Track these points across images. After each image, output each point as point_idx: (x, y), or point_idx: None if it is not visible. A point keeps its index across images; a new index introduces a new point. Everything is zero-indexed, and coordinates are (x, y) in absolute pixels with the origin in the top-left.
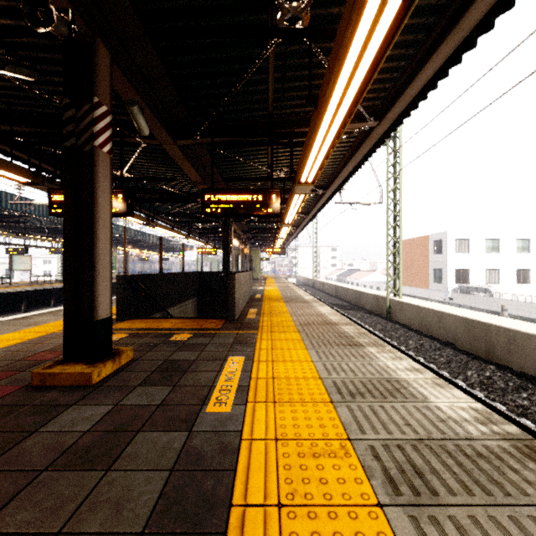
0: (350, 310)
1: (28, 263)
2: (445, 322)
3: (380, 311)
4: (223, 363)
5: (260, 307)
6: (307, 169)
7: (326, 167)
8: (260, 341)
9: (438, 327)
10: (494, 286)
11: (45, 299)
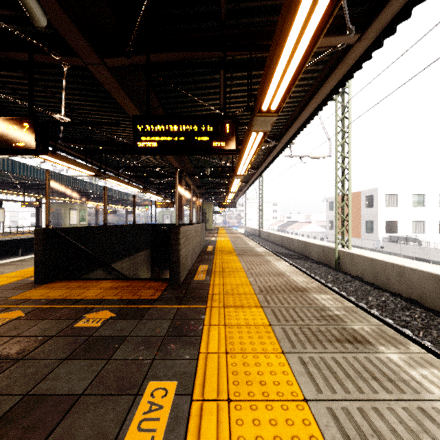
0: (297, 259)
1: (0, 215)
2: (409, 278)
3: (328, 261)
4: (131, 406)
5: (212, 262)
6: (275, 82)
7: (280, 113)
8: (209, 328)
9: (399, 281)
10: (420, 235)
11: (13, 249)
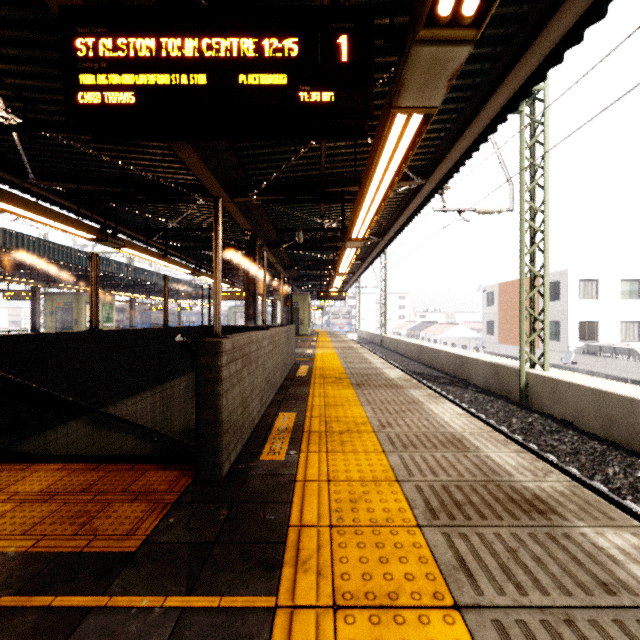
0: (449, 385)
1: None
2: None
3: (504, 390)
4: None
5: (304, 406)
6: None
7: (436, 117)
8: None
9: None
10: (633, 344)
11: None
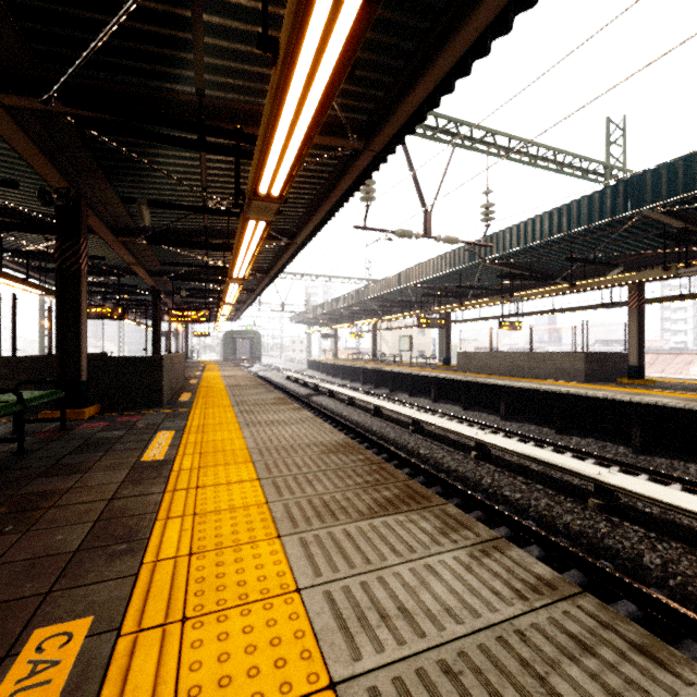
0: None
1: None
2: None
3: None
4: None
5: None
6: None
7: None
8: None
9: None
10: None
11: None
